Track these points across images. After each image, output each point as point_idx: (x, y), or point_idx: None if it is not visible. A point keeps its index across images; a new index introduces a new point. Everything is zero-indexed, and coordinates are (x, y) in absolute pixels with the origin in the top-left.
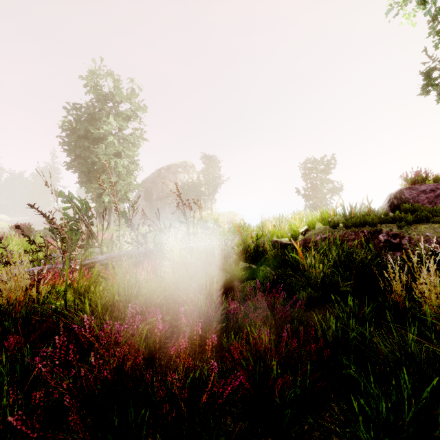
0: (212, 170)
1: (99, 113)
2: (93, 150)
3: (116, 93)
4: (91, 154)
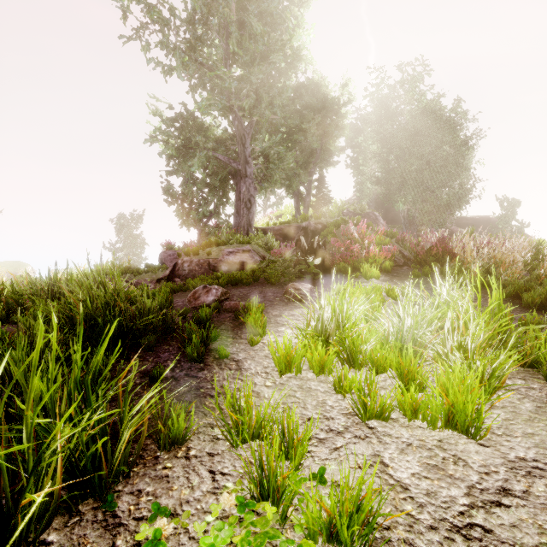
0: None
1: None
2: None
3: None
4: None
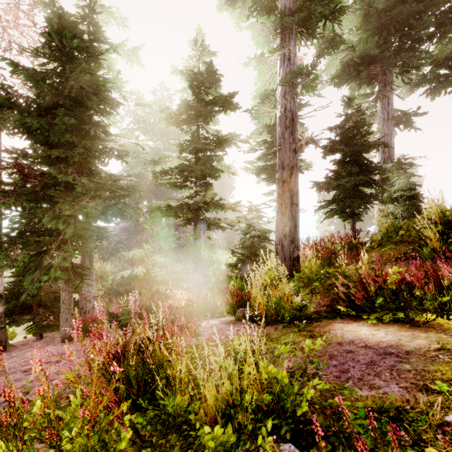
0: None
1: None
2: None
3: None
4: None
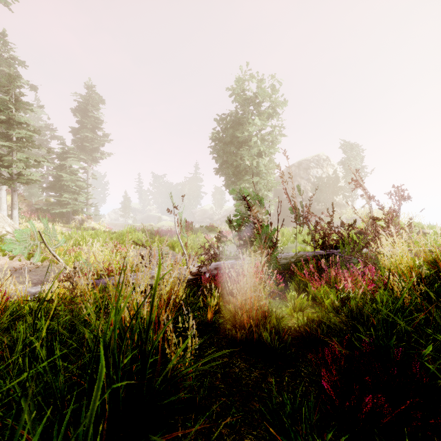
0: (353, 161)
1: (244, 117)
2: (238, 154)
3: (259, 93)
4: (235, 157)
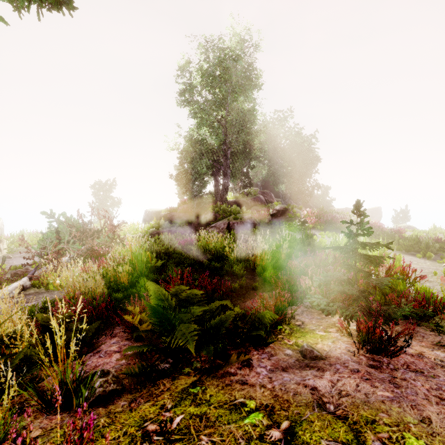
0: None
1: None
2: None
3: None
4: None
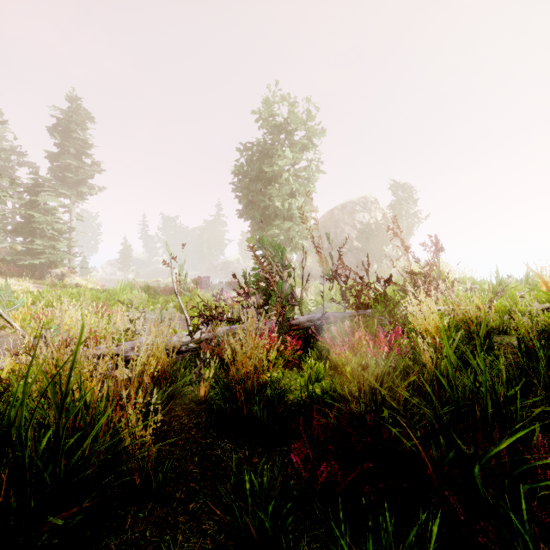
0: (405, 204)
1: (273, 148)
2: (266, 193)
3: (291, 119)
4: (263, 197)
